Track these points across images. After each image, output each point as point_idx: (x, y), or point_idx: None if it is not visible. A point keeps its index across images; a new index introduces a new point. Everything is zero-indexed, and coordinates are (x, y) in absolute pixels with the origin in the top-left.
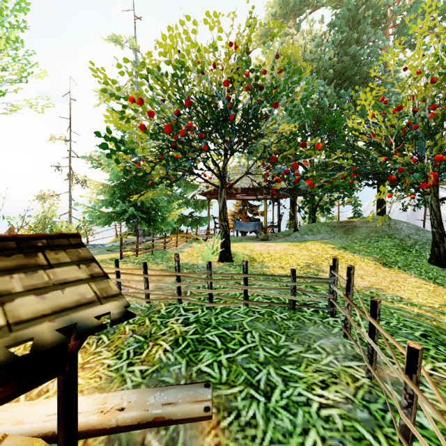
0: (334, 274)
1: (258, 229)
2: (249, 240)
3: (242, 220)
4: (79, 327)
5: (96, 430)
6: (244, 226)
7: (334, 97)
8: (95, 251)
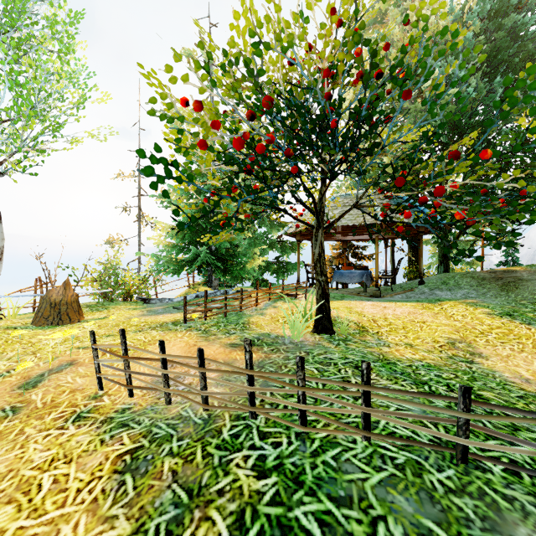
0: None
1: (365, 281)
2: (355, 297)
3: (344, 268)
4: None
5: None
6: (347, 276)
7: (481, 91)
8: (161, 308)
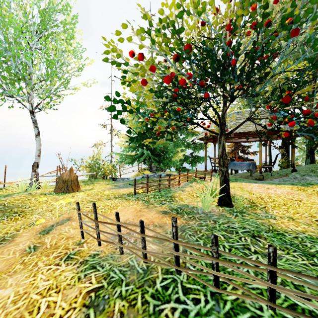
0: None
1: (251, 169)
2: (244, 180)
3: (236, 160)
4: None
5: None
6: (238, 165)
7: None
8: (122, 184)
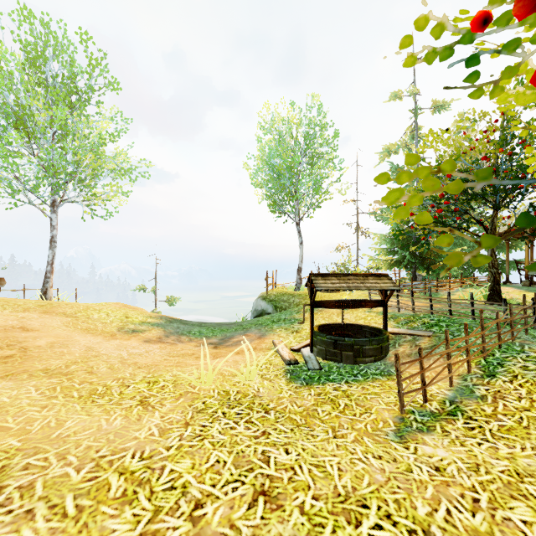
0: (531, 302)
1: None
2: None
3: None
4: (391, 289)
5: (391, 332)
6: None
7: None
8: None
